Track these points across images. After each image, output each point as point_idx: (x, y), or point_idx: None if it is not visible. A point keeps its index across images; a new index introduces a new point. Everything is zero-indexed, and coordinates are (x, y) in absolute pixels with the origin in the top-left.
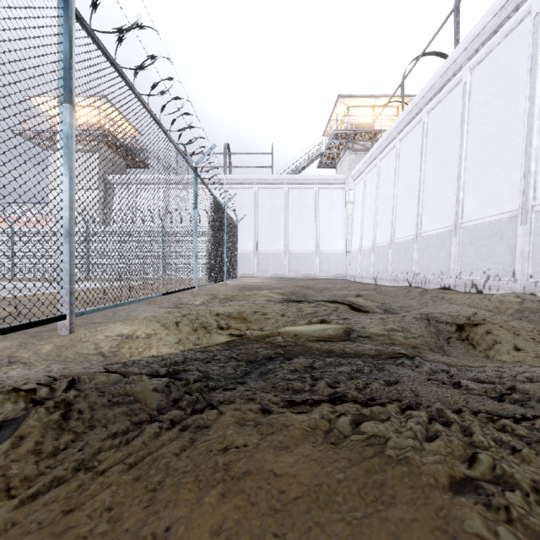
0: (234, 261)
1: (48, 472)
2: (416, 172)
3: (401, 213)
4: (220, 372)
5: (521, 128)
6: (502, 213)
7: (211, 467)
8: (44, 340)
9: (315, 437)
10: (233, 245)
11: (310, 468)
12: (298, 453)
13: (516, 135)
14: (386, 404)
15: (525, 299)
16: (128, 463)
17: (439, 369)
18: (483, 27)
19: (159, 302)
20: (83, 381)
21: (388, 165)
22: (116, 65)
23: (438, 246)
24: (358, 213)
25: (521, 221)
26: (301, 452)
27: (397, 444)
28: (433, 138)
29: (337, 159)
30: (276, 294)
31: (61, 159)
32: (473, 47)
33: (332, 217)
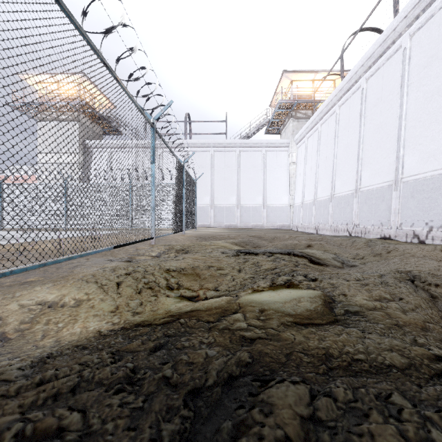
0: (193, 214)
1: None
2: (355, 134)
3: (340, 171)
4: (127, 441)
5: None
6: None
7: None
8: None
9: None
10: (192, 199)
11: None
12: None
13: None
14: None
15: None
16: None
17: None
18: None
19: (115, 253)
20: None
21: (328, 129)
22: None
23: (378, 200)
24: (300, 172)
25: None
26: None
27: None
28: (372, 102)
29: (281, 126)
30: (230, 245)
31: None
32: (414, 14)
33: (278, 175)
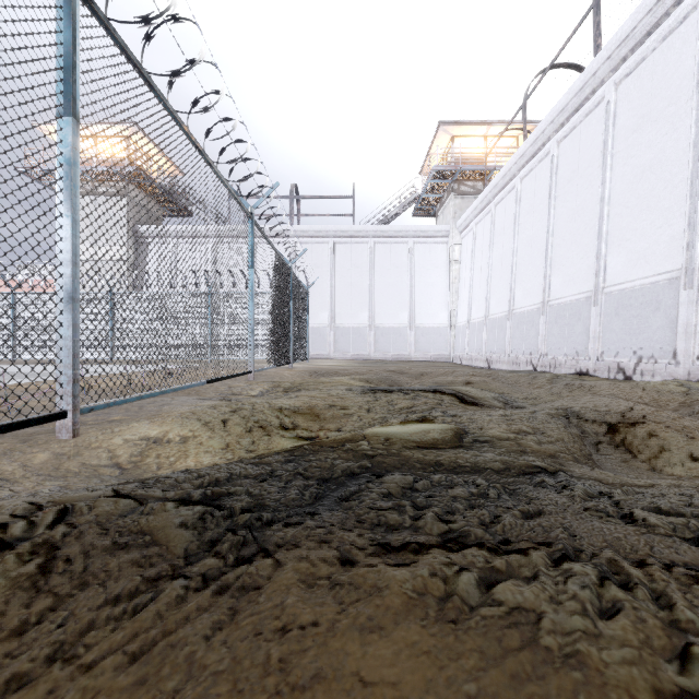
0: (304, 338)
1: (6, 663)
2: (542, 221)
3: (522, 275)
4: (280, 496)
5: (685, 161)
6: (659, 273)
7: (259, 665)
8: (38, 446)
9: (424, 609)
10: (302, 316)
11: (419, 670)
12: (398, 640)
13: (678, 170)
14: (530, 552)
15: (691, 389)
16: (130, 652)
17: (595, 491)
18: (633, 28)
19: (202, 392)
20: (80, 511)
21: (505, 212)
22: (141, 68)
23: (572, 318)
24: (465, 276)
25: (685, 284)
26: (404, 638)
27: (557, 624)
28: (565, 176)
29: (437, 204)
30: (359, 382)
31: (60, 195)
32: (620, 55)
33: (432, 280)
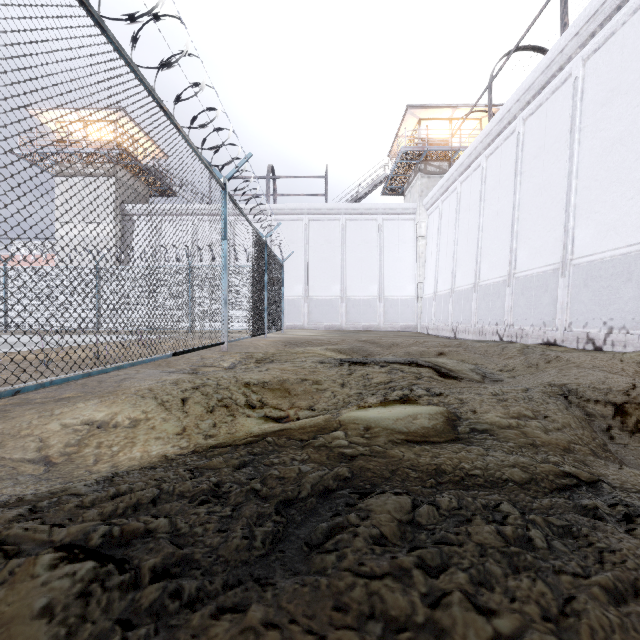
0: (279, 309)
1: None
2: (508, 196)
3: (488, 249)
4: (219, 540)
5: None
6: (630, 244)
7: None
8: None
9: None
10: (277, 288)
11: None
12: None
13: None
14: None
15: None
16: None
17: None
18: (603, 2)
19: (173, 363)
20: None
21: (471, 189)
22: (89, 6)
23: (539, 290)
24: (432, 250)
25: None
26: None
27: None
28: (531, 152)
29: (405, 184)
30: (332, 352)
31: None
32: (588, 31)
33: (400, 255)
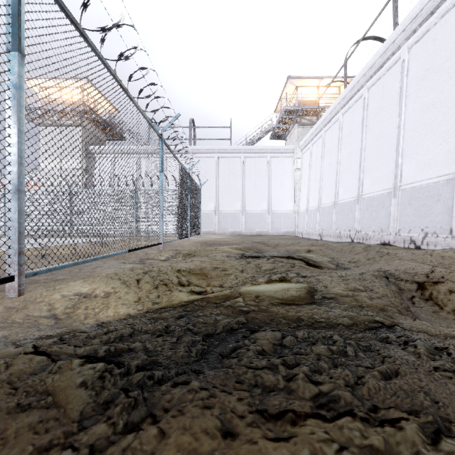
0: (198, 220)
1: None
2: (357, 141)
3: (344, 178)
4: (171, 353)
5: None
6: (439, 176)
7: None
8: None
9: None
10: (196, 205)
11: None
12: None
13: (453, 105)
14: (403, 425)
15: None
16: None
17: (431, 345)
18: (421, 9)
19: (127, 257)
20: None
21: (332, 136)
22: (77, 24)
23: (378, 207)
24: (305, 179)
25: None
26: None
27: None
28: (373, 111)
29: (286, 132)
30: (235, 250)
31: (9, 111)
32: (411, 28)
33: (283, 182)
